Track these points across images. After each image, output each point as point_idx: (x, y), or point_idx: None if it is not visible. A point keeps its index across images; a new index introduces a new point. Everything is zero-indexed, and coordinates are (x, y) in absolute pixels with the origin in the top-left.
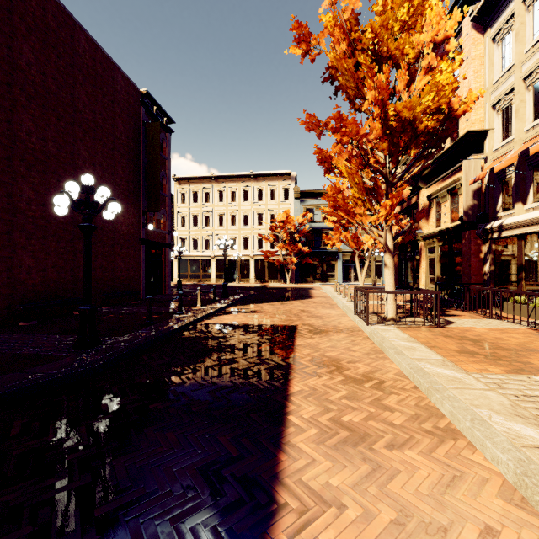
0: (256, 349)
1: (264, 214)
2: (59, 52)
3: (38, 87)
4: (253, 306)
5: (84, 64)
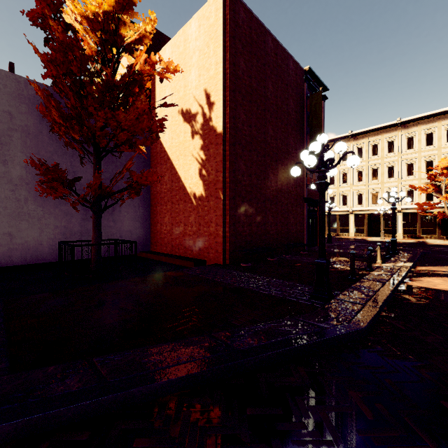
0: None
1: (415, 163)
2: (257, 57)
3: (247, 87)
4: None
5: (271, 60)
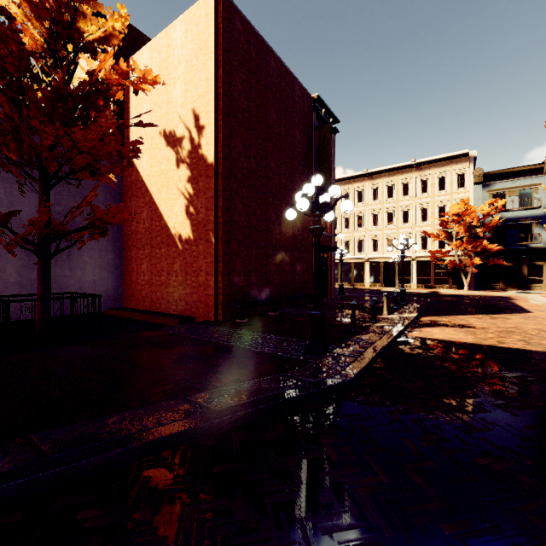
0: (544, 388)
1: (429, 208)
2: (257, 77)
3: (244, 112)
4: (451, 319)
5: (273, 83)
